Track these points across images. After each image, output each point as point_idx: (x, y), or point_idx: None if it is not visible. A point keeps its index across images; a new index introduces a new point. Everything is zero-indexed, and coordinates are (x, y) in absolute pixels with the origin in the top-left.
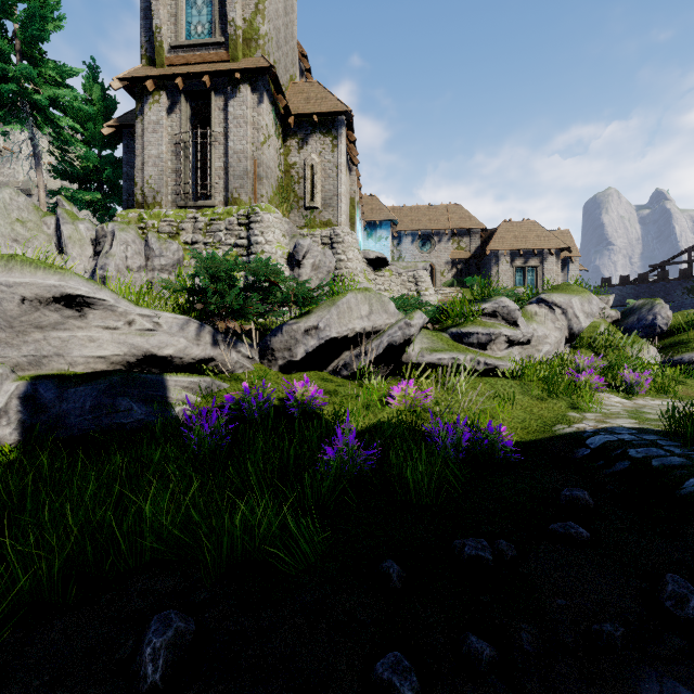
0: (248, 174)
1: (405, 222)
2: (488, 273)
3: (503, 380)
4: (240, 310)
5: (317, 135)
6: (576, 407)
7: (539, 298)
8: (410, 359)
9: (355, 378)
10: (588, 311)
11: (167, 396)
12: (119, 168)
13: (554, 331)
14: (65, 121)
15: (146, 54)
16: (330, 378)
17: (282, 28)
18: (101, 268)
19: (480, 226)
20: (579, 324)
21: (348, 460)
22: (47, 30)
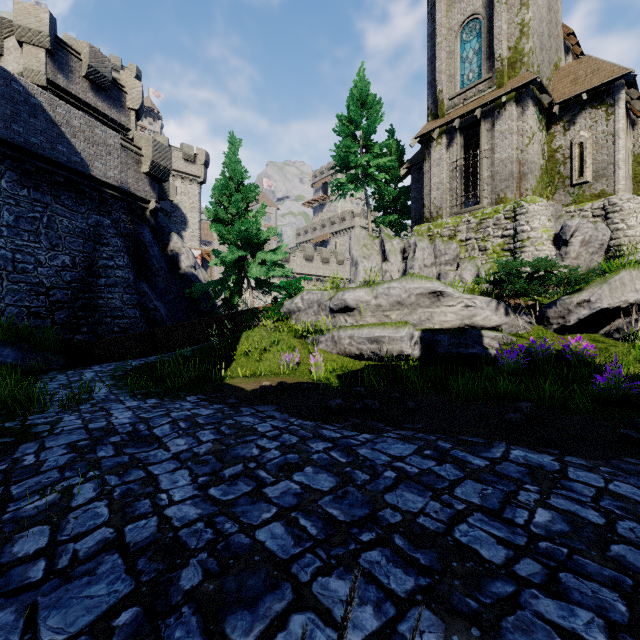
0: (513, 175)
1: None
2: None
3: None
4: (524, 292)
5: (586, 111)
6: None
7: None
8: None
9: (628, 341)
10: None
11: (483, 342)
12: (407, 194)
13: None
14: (380, 176)
15: (431, 113)
16: (601, 339)
17: (545, 29)
18: (410, 268)
19: None
20: None
21: (615, 386)
22: (374, 127)
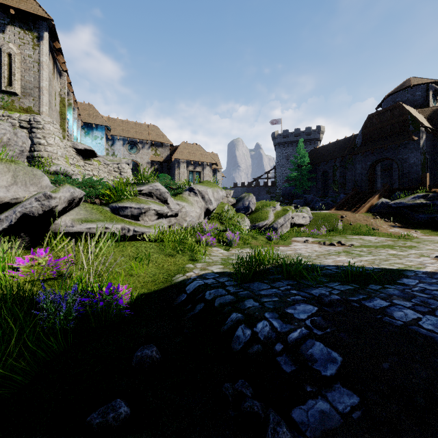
0: None
1: (117, 130)
2: (173, 173)
3: (147, 243)
4: None
5: (16, 28)
6: (194, 259)
7: (190, 187)
8: (59, 229)
9: None
10: (216, 197)
11: None
12: None
13: (198, 208)
14: None
15: None
16: None
17: None
18: None
19: (169, 142)
20: (211, 205)
21: None
22: None
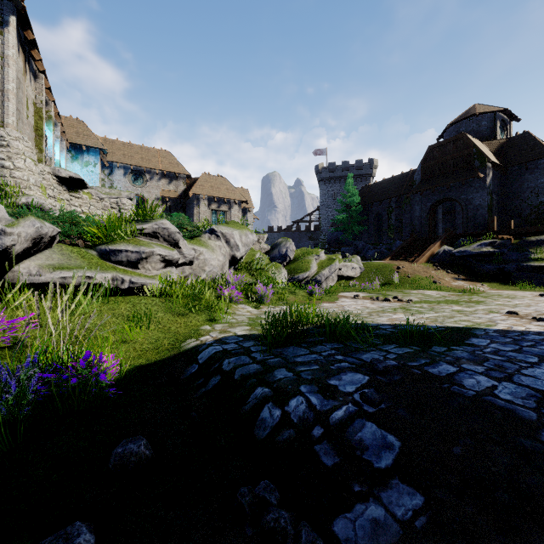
0: None
1: (117, 155)
2: (192, 212)
3: (149, 298)
4: None
5: None
6: (212, 319)
7: (211, 229)
8: (19, 278)
9: None
10: (245, 242)
11: None
12: None
13: (221, 255)
14: None
15: None
16: None
17: None
18: None
19: (186, 173)
20: (238, 251)
21: None
22: None
